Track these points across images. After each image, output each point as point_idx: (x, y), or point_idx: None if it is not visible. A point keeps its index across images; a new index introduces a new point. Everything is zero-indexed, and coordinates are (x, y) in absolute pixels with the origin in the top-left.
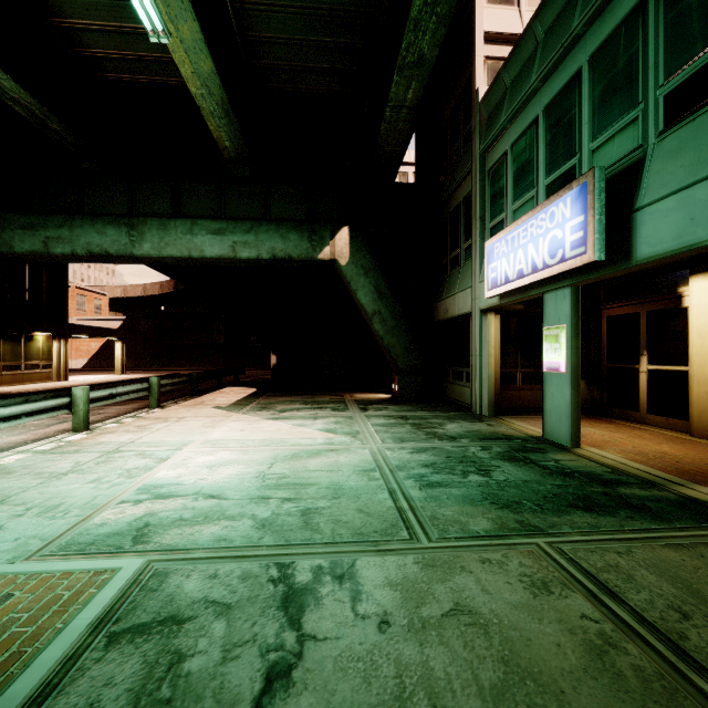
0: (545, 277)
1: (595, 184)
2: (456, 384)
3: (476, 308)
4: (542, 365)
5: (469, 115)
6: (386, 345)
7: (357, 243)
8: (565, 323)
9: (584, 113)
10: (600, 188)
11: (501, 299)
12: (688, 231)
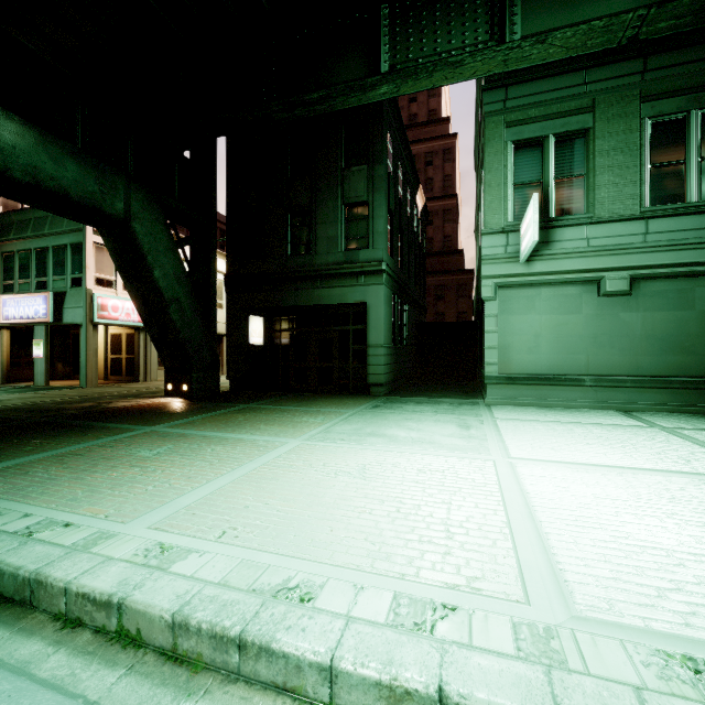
0: (33, 322)
1: (50, 298)
2: None
3: None
4: (34, 355)
5: None
6: None
7: None
8: (43, 339)
9: (50, 264)
10: (52, 299)
11: (12, 324)
12: (75, 319)
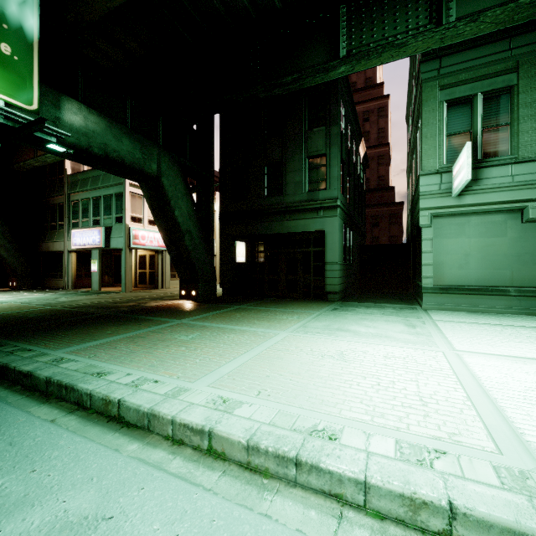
0: (92, 247)
1: (102, 231)
2: (53, 280)
3: (66, 250)
4: (91, 270)
5: (62, 172)
6: (9, 262)
7: None
8: (98, 259)
9: (102, 208)
10: (103, 232)
11: (78, 249)
12: (118, 245)
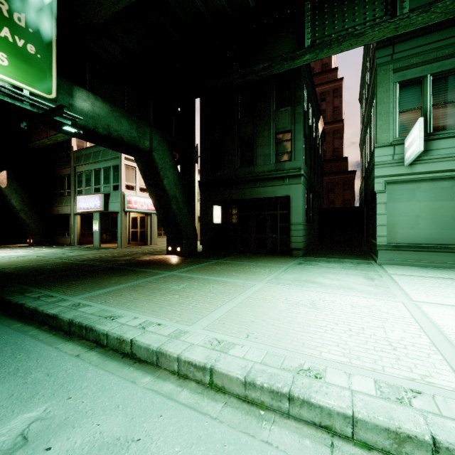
0: (94, 211)
1: (102, 197)
2: (62, 237)
3: (73, 213)
4: (93, 229)
5: (69, 149)
6: (27, 223)
7: (12, 179)
8: (98, 220)
9: (102, 178)
10: (103, 198)
11: (82, 212)
12: (115, 209)
